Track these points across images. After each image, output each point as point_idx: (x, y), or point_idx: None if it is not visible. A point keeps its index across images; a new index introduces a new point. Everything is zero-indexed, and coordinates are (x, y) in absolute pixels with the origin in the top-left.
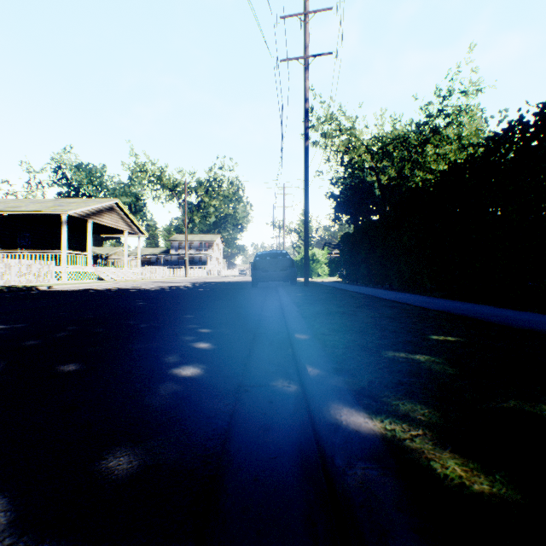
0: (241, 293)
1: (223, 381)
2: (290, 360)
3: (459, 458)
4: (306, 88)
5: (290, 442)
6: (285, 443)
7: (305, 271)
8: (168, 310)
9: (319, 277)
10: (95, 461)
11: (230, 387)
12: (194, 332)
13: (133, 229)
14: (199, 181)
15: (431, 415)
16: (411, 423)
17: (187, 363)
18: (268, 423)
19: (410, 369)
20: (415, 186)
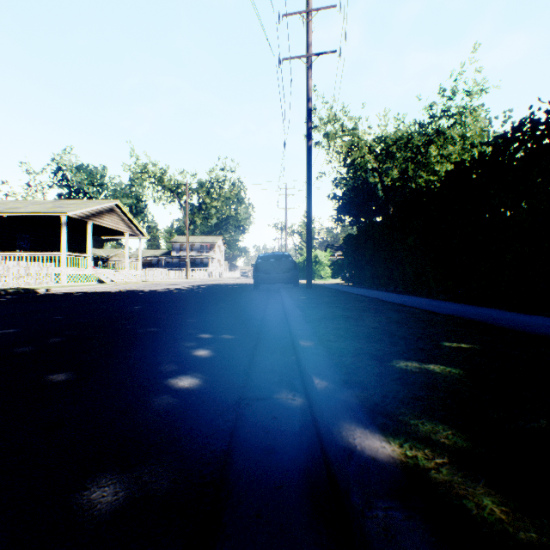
0: (243, 296)
1: (222, 393)
2: (294, 369)
3: (496, 495)
4: (309, 87)
5: (297, 467)
6: (291, 468)
7: (308, 273)
8: (167, 314)
9: (322, 279)
10: (75, 492)
11: (231, 400)
12: (193, 337)
13: (134, 230)
14: (200, 182)
15: (455, 437)
16: (434, 448)
17: (185, 372)
18: (272, 444)
19: (426, 381)
20: (420, 186)
